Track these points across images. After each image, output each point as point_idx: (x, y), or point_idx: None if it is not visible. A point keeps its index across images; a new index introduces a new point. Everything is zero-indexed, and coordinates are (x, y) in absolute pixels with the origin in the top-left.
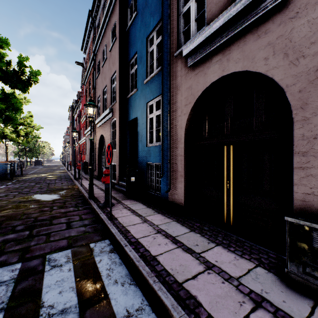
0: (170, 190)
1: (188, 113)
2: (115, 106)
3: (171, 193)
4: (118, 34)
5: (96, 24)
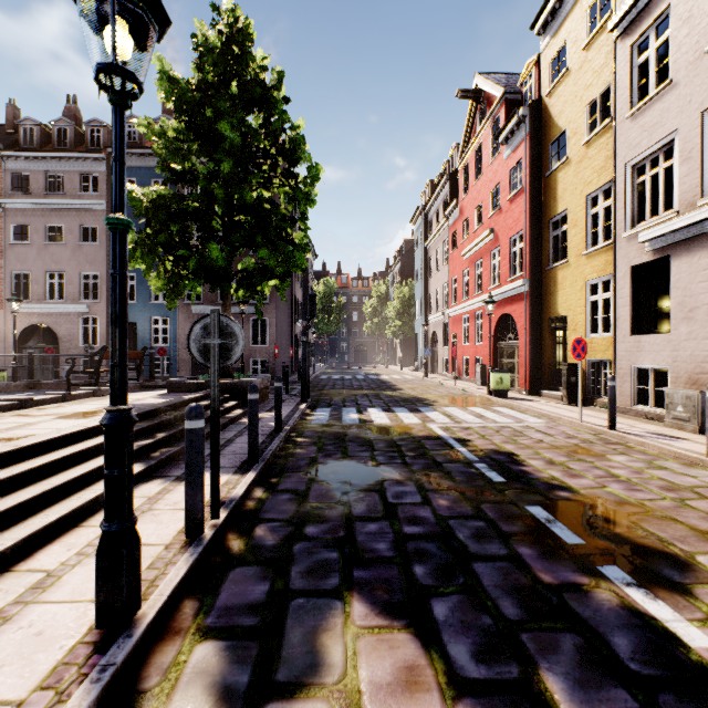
0: (179, 370)
1: None
2: (95, 305)
3: (179, 372)
4: (104, 242)
5: (7, 165)
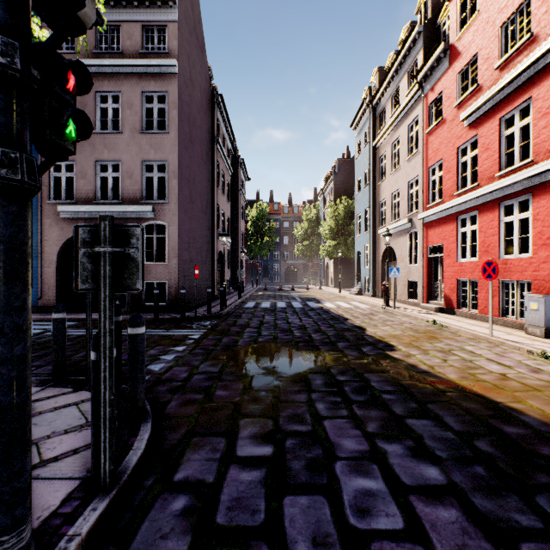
0: (42, 298)
1: (60, 245)
2: None
3: (42, 300)
4: None
5: None
